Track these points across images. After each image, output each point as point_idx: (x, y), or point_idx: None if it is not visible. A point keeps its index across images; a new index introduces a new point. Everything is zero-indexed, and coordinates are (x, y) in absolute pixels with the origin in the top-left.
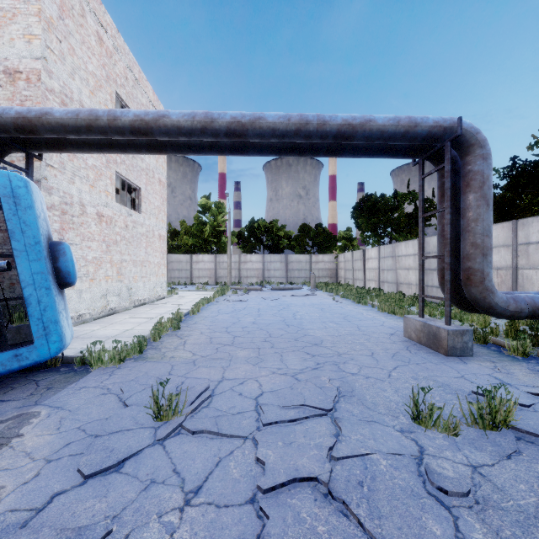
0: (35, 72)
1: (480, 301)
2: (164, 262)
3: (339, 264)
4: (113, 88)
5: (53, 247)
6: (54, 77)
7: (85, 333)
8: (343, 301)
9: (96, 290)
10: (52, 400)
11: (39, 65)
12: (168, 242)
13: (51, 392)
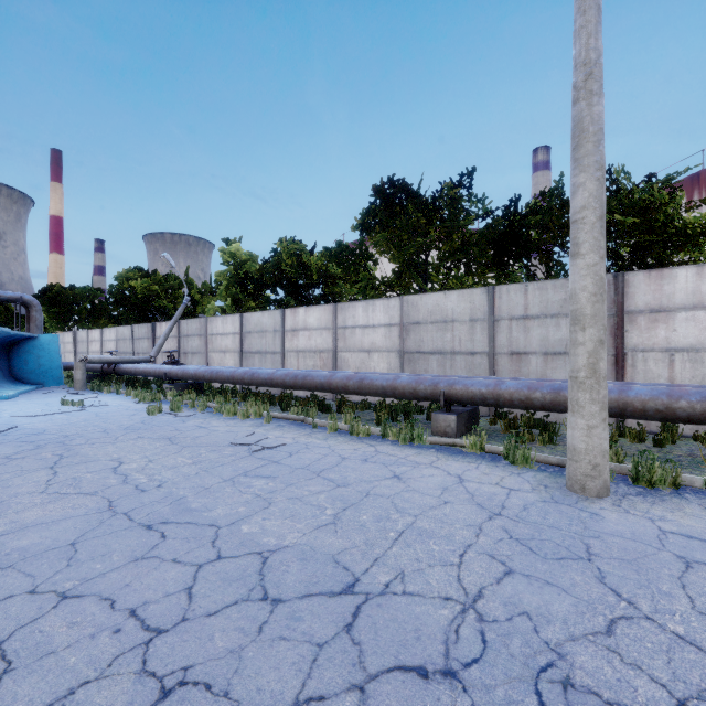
0: None
1: None
2: None
3: None
4: None
5: None
6: None
7: None
8: None
9: None
10: None
11: None
12: None
13: None
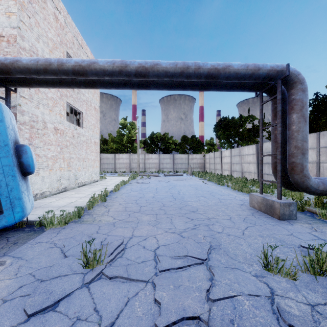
0: (13, 37)
1: (300, 184)
2: (98, 158)
3: (206, 160)
4: (64, 49)
5: (18, 148)
6: (25, 40)
7: (45, 204)
8: (209, 183)
9: (53, 176)
10: (16, 252)
11: (15, 32)
12: (100, 147)
13: (16, 246)
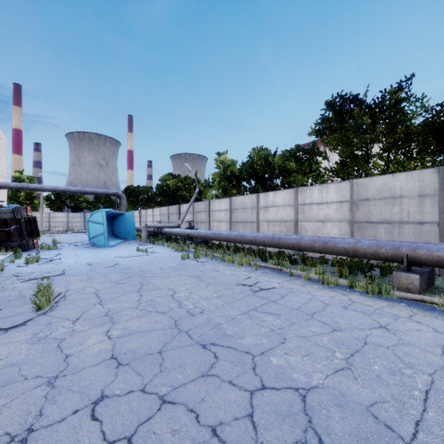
0: None
1: None
2: None
3: None
4: None
5: None
6: None
7: None
8: None
9: None
10: None
11: None
12: None
13: None
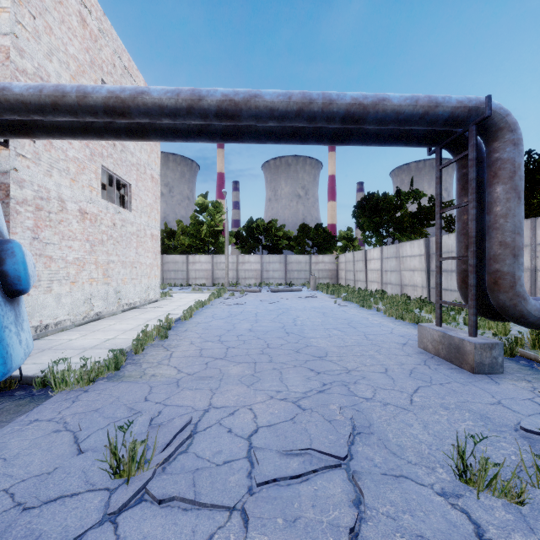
0: (3, 50)
1: (509, 309)
2: (157, 263)
3: (340, 264)
4: (98, 75)
5: None
6: (26, 56)
7: (60, 343)
8: (345, 305)
9: (78, 293)
10: None
11: (7, 41)
12: (164, 243)
13: None
